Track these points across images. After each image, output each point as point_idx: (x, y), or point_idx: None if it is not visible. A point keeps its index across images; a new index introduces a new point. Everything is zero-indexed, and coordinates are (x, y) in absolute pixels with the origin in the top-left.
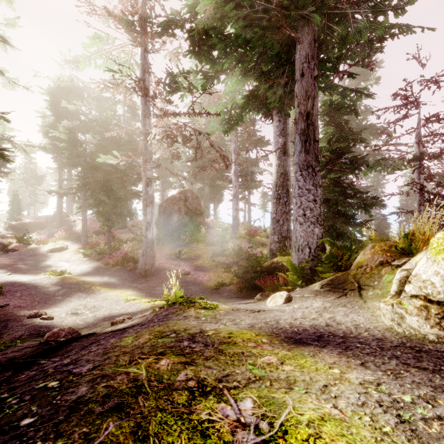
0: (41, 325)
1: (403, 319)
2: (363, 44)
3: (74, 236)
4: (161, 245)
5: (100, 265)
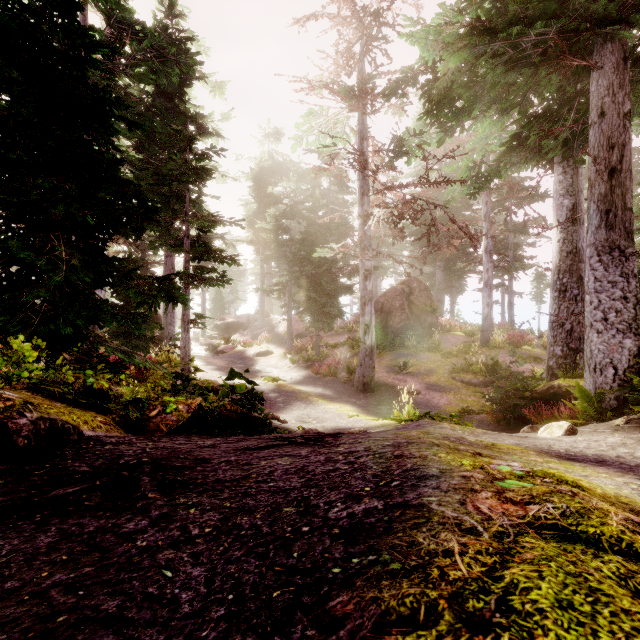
0: (281, 426)
1: None
2: None
3: (278, 338)
4: (378, 354)
5: (309, 374)
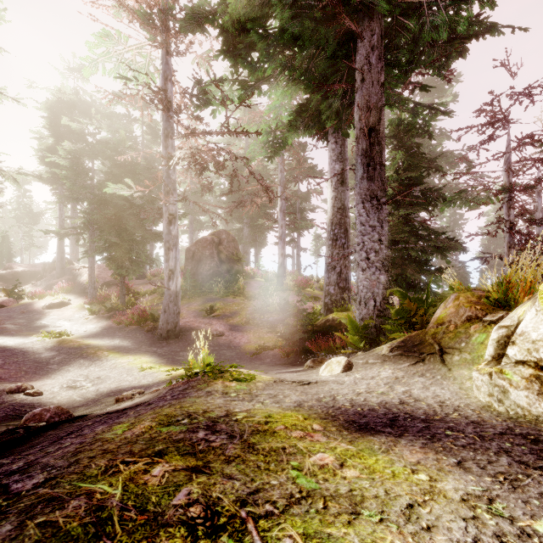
0: (23, 403)
1: (506, 394)
2: (441, 46)
3: (79, 288)
4: (188, 300)
5: (110, 324)
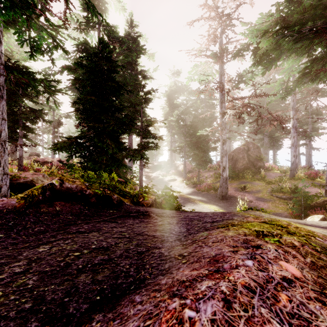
0: None
1: None
2: None
3: (179, 173)
4: (230, 181)
5: (194, 190)
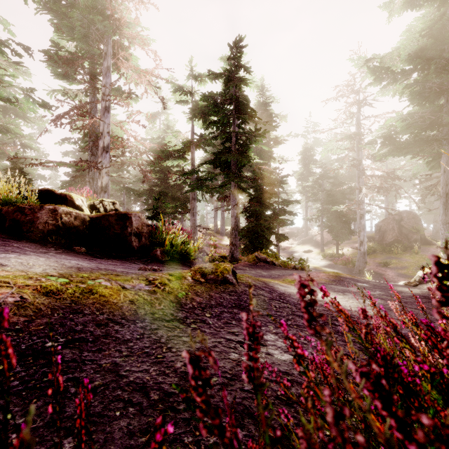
0: None
1: None
2: None
3: (315, 243)
4: (374, 256)
5: (332, 263)
